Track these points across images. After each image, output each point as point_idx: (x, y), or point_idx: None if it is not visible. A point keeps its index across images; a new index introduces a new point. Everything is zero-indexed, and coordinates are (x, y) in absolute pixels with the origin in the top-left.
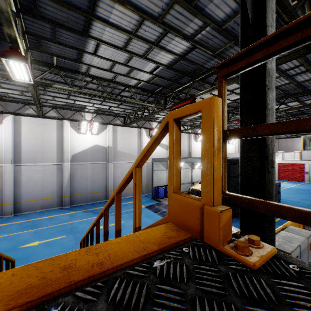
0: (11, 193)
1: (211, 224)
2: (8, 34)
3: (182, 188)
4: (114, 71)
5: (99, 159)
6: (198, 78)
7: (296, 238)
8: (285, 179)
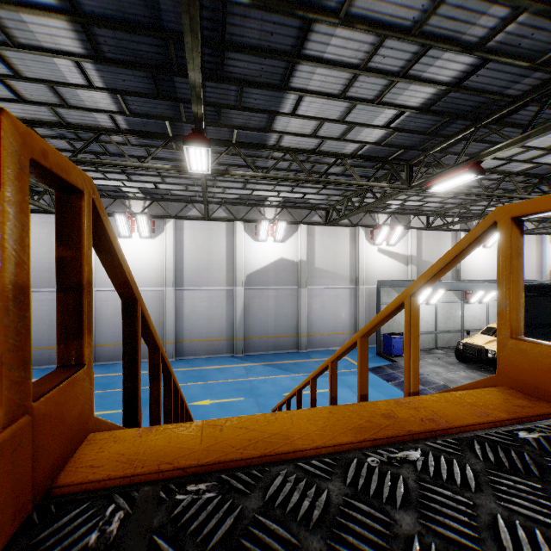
0: (173, 328)
1: None
2: (194, 113)
3: (440, 341)
4: (320, 134)
5: (286, 282)
6: (489, 120)
7: None
8: None
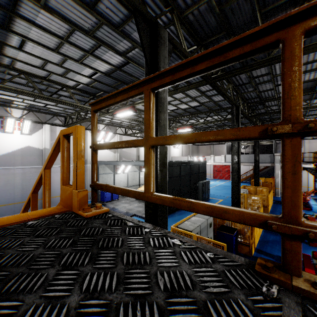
0: None
1: (74, 200)
2: None
3: None
4: (47, 69)
5: (33, 163)
6: None
7: (200, 220)
8: (218, 178)
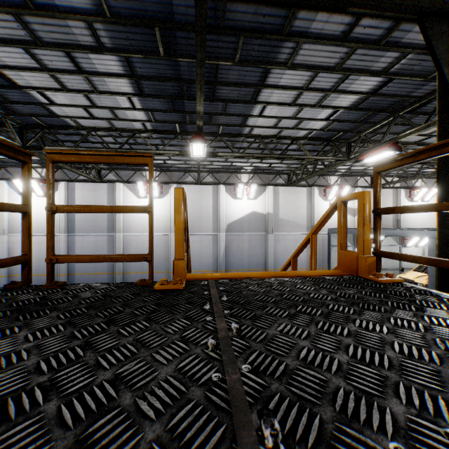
0: None
1: (361, 264)
2: (197, 125)
3: None
4: (279, 126)
5: (257, 229)
6: (403, 112)
7: None
8: None
